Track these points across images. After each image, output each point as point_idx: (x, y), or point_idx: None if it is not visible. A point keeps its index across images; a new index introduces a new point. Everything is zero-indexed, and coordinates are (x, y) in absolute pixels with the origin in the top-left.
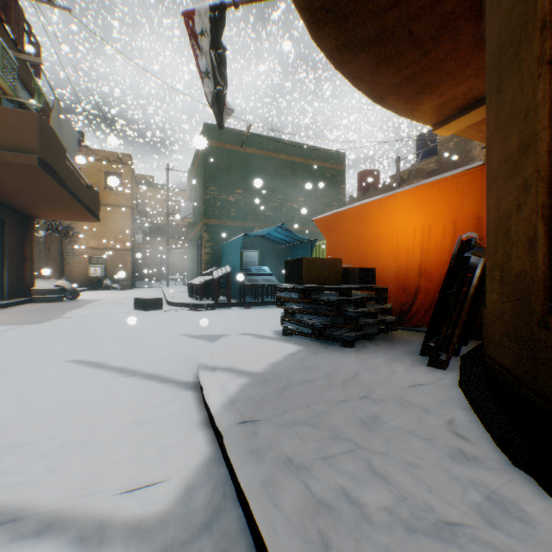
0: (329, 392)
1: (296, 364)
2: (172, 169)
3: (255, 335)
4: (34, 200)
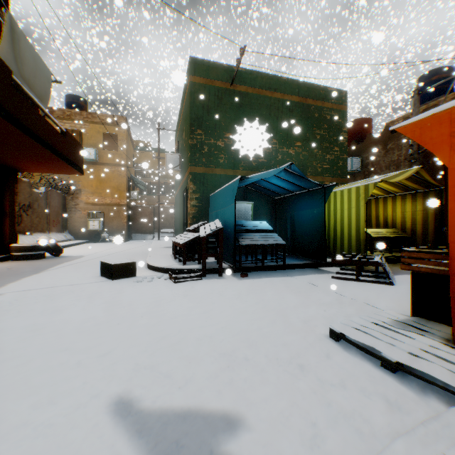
0: None
1: None
2: (163, 128)
3: None
4: None
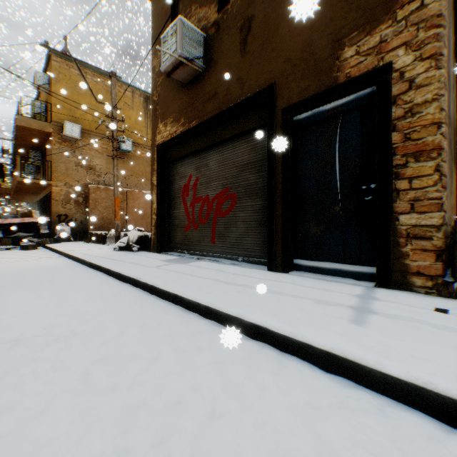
0: None
1: None
2: None
3: None
4: None
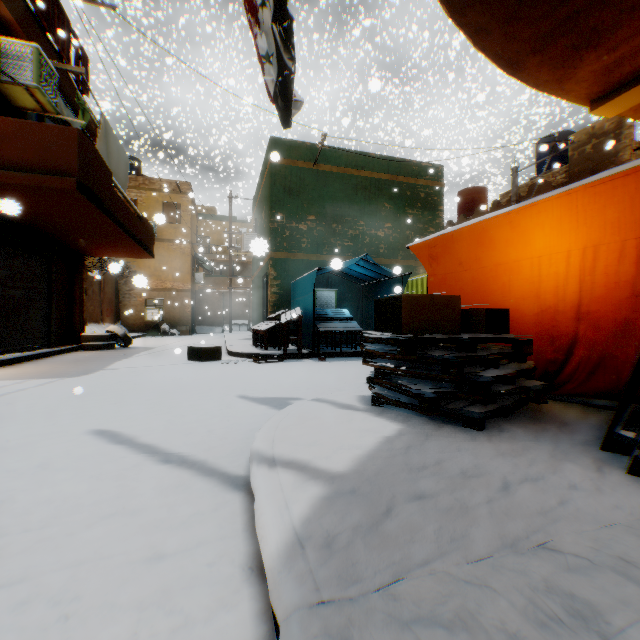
0: (469, 529)
1: (399, 459)
2: (236, 197)
3: (334, 402)
4: (81, 234)
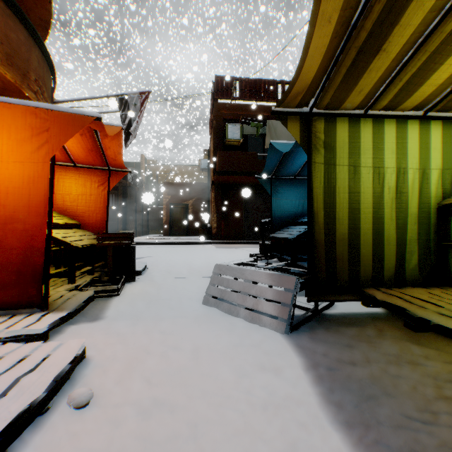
0: None
1: None
2: None
3: None
4: None
